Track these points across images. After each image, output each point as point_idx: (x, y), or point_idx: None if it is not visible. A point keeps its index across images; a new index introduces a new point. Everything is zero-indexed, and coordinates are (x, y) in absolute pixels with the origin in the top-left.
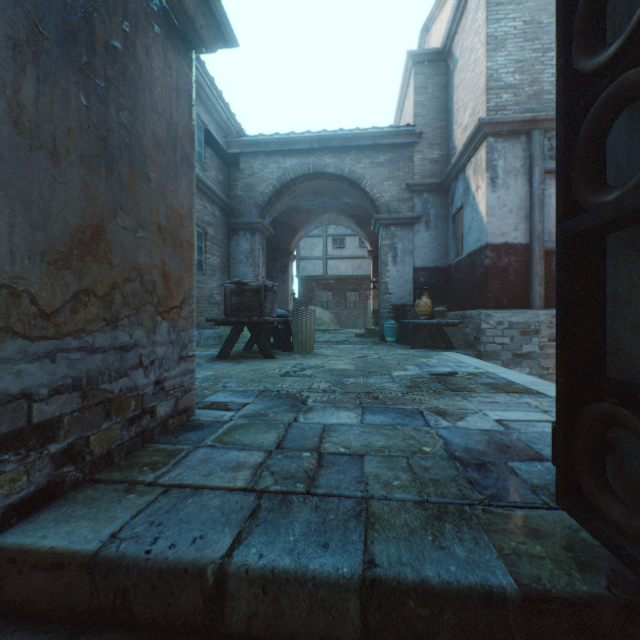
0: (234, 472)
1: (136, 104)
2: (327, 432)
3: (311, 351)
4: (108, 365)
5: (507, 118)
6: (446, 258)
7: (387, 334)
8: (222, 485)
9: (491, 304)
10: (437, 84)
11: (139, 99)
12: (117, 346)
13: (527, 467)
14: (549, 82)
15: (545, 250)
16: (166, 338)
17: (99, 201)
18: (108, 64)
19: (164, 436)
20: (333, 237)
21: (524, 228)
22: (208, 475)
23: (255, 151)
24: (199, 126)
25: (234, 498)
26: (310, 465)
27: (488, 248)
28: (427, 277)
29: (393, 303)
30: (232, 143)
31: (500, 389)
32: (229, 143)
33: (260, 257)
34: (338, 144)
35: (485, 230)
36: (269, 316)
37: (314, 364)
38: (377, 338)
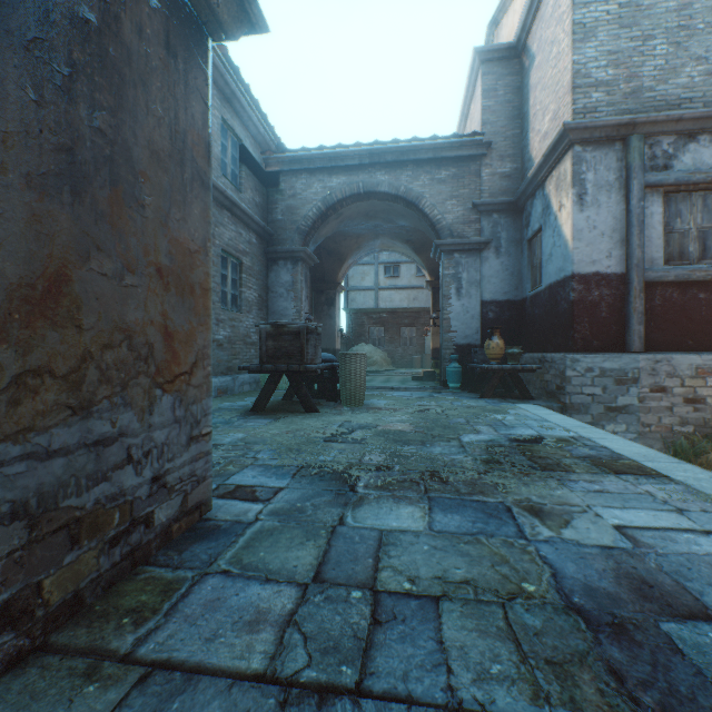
0: (250, 634)
1: (122, 102)
2: (384, 547)
3: (361, 403)
4: (75, 471)
5: (598, 121)
6: (520, 290)
7: (450, 379)
8: (229, 666)
9: (578, 346)
10: (509, 85)
11: (126, 96)
12: (90, 441)
13: (693, 635)
14: (651, 76)
15: (646, 281)
16: (169, 417)
17: (59, 239)
18: (75, 43)
19: (165, 550)
20: (386, 265)
21: (619, 254)
22: (212, 640)
23: (297, 169)
24: (233, 141)
25: (244, 701)
26: (361, 620)
27: (574, 279)
28: (497, 312)
29: (457, 343)
30: (271, 160)
31: (606, 467)
32: (267, 160)
33: (303, 290)
34: (392, 158)
35: (571, 257)
36: (311, 363)
37: (365, 422)
38: (437, 382)
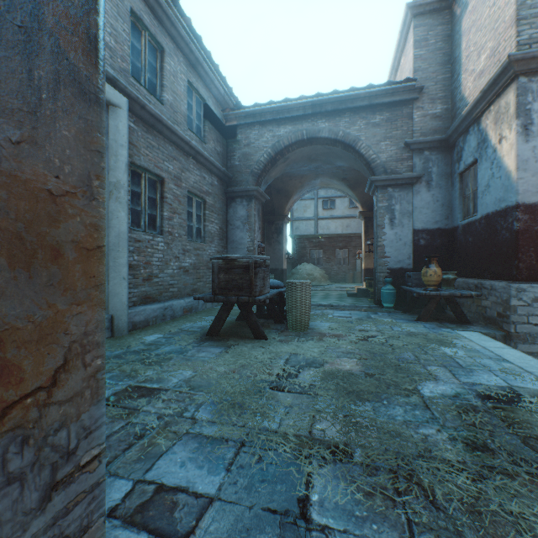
0: None
1: None
2: None
3: (306, 328)
4: None
5: None
6: (450, 219)
7: (384, 300)
8: None
9: (523, 276)
10: (440, 34)
11: None
12: None
13: None
14: None
15: None
16: None
17: None
18: None
19: None
20: (323, 199)
21: None
22: None
23: (251, 122)
24: (198, 101)
25: None
26: None
27: (519, 209)
28: (428, 239)
29: (390, 267)
30: (229, 116)
31: None
32: (227, 116)
33: (256, 222)
34: (332, 108)
35: (515, 187)
36: (260, 294)
37: (311, 355)
38: (370, 299)
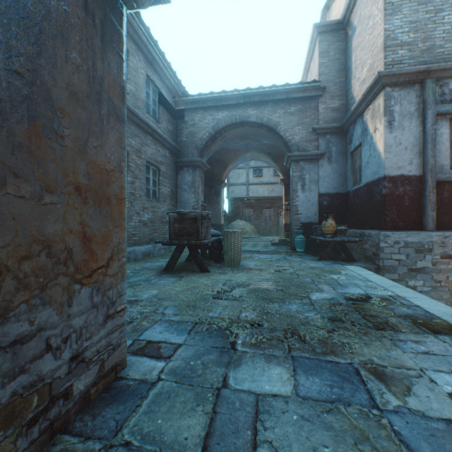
0: None
1: (40, 50)
2: (260, 416)
3: (238, 264)
4: None
5: (403, 70)
6: (345, 186)
7: (297, 246)
8: None
9: (388, 226)
10: (337, 48)
11: (45, 45)
12: (6, 343)
13: None
14: (440, 38)
15: (437, 181)
16: (87, 304)
17: None
18: None
19: (82, 415)
20: (253, 168)
21: (418, 162)
22: None
23: (196, 107)
24: (154, 90)
25: None
26: None
27: (386, 179)
28: (329, 201)
29: (302, 221)
30: (179, 102)
31: (424, 327)
32: (176, 102)
33: (199, 186)
34: (258, 99)
35: (383, 164)
36: (204, 239)
37: (241, 281)
38: (288, 247)
